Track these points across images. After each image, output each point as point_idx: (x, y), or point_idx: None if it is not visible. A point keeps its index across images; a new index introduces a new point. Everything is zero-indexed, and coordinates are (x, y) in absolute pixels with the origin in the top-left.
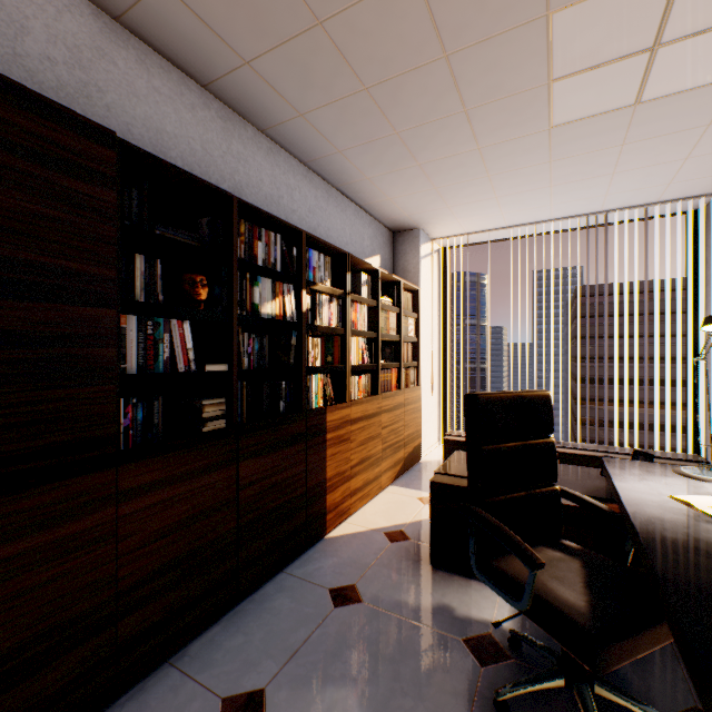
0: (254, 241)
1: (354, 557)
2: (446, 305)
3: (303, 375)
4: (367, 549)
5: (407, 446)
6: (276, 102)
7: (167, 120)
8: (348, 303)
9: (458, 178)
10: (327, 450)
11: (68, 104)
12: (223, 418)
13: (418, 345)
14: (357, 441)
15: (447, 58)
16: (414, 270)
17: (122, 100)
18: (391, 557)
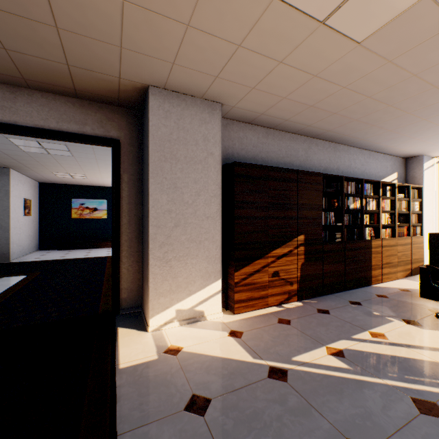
0: (347, 187)
1: (384, 291)
2: None
3: (362, 227)
4: (390, 290)
5: (413, 264)
6: (353, 139)
7: (321, 156)
8: (380, 200)
9: None
10: (371, 254)
11: (304, 163)
12: (339, 238)
13: (421, 215)
14: (384, 254)
15: (425, 119)
16: (419, 177)
17: (312, 156)
18: (400, 293)
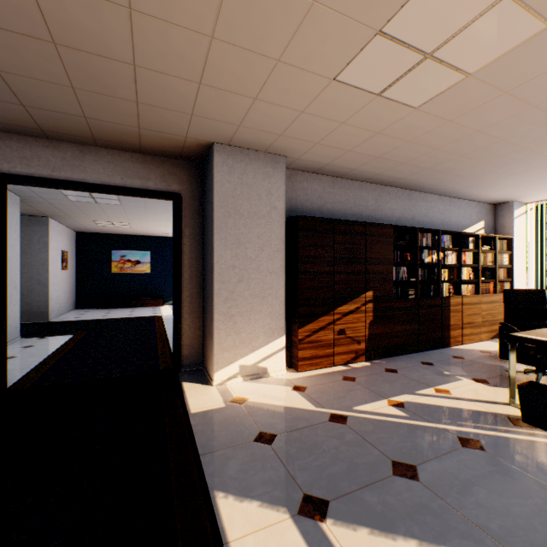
0: (422, 239)
1: (462, 352)
2: (540, 242)
3: (439, 283)
4: (469, 352)
5: None
6: (429, 186)
7: (393, 205)
8: (460, 253)
9: (529, 185)
10: (450, 313)
11: (374, 213)
12: (413, 295)
13: (511, 269)
14: (465, 313)
15: (503, 167)
16: (509, 226)
17: (384, 206)
18: (479, 355)
